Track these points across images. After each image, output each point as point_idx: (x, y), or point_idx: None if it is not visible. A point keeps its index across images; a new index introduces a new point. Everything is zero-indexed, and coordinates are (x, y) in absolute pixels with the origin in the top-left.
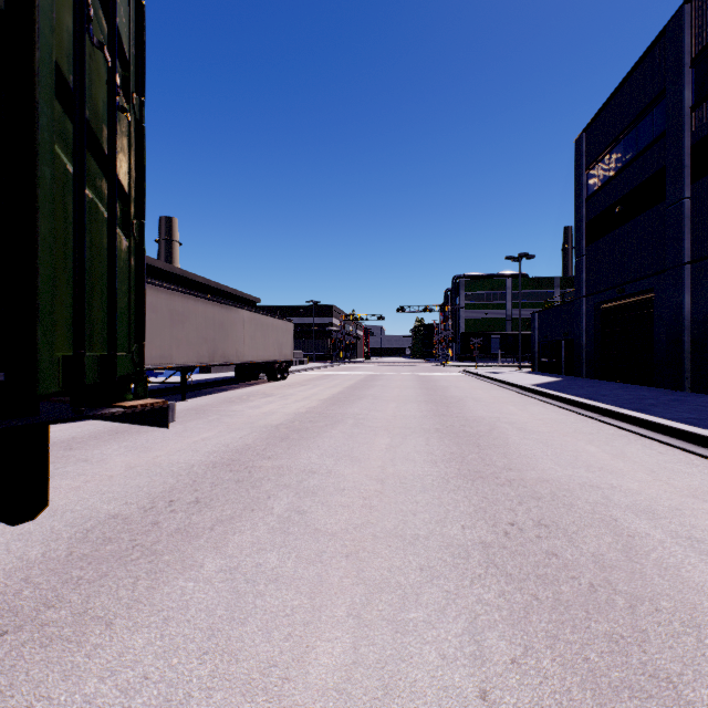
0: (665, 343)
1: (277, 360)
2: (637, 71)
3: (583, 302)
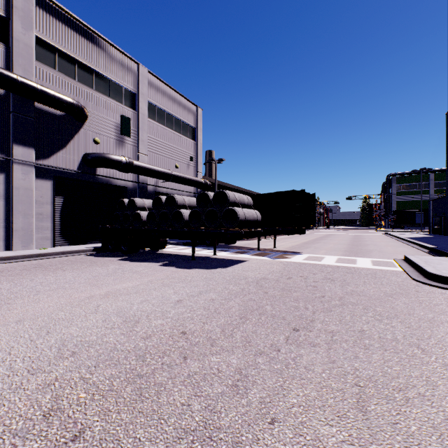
0: None
1: None
2: None
3: None
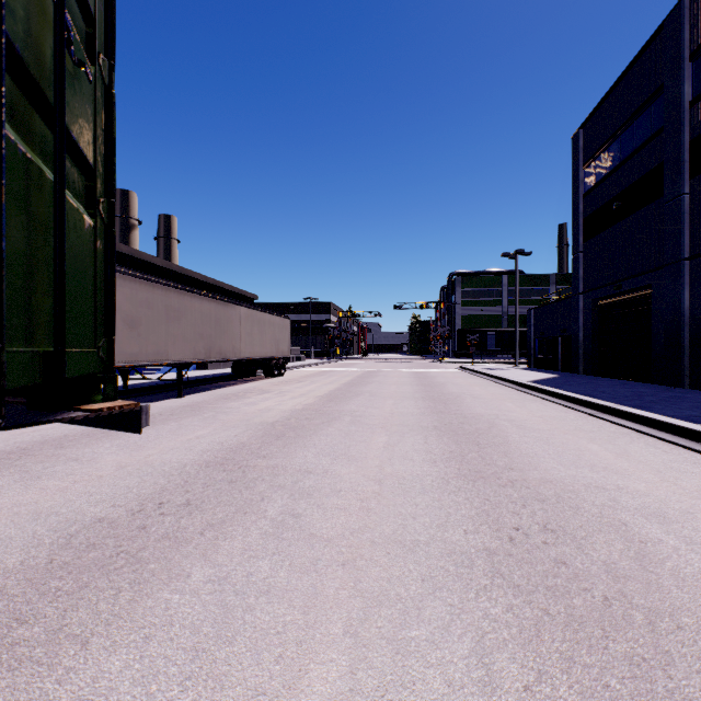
0: (663, 339)
1: (274, 356)
2: (635, 66)
3: (580, 298)
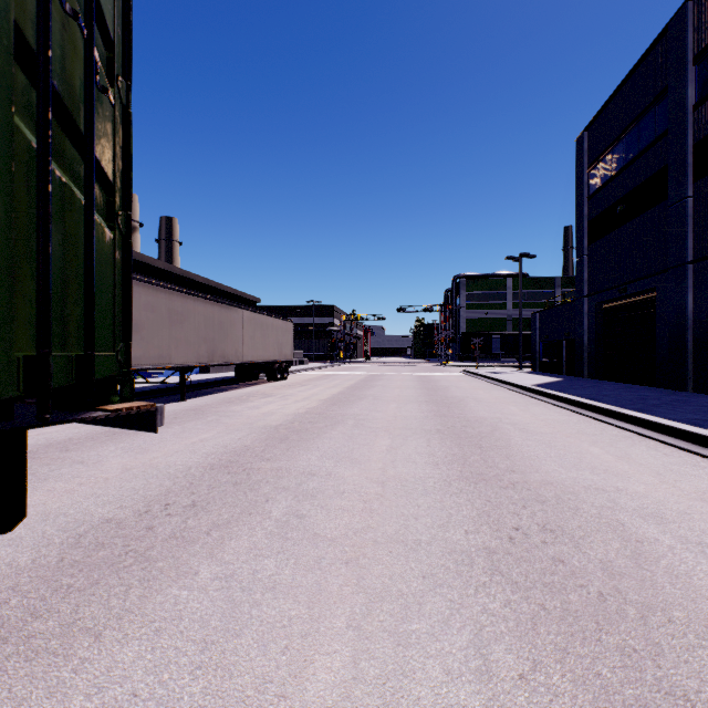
0: (667, 343)
1: (277, 360)
2: (639, 69)
3: (584, 302)
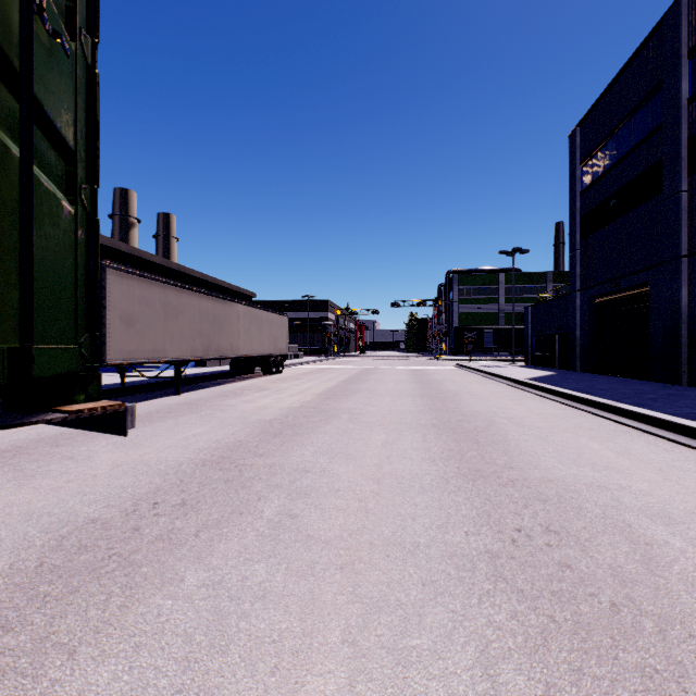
0: (661, 337)
1: (272, 353)
2: (633, 64)
3: (577, 296)
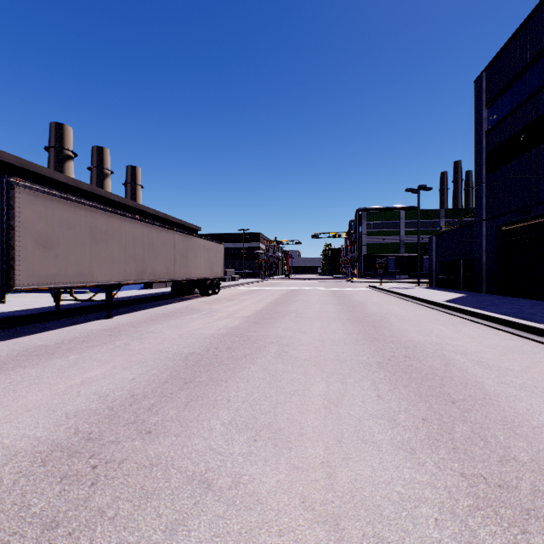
0: None
1: (208, 277)
2: None
3: (483, 225)
